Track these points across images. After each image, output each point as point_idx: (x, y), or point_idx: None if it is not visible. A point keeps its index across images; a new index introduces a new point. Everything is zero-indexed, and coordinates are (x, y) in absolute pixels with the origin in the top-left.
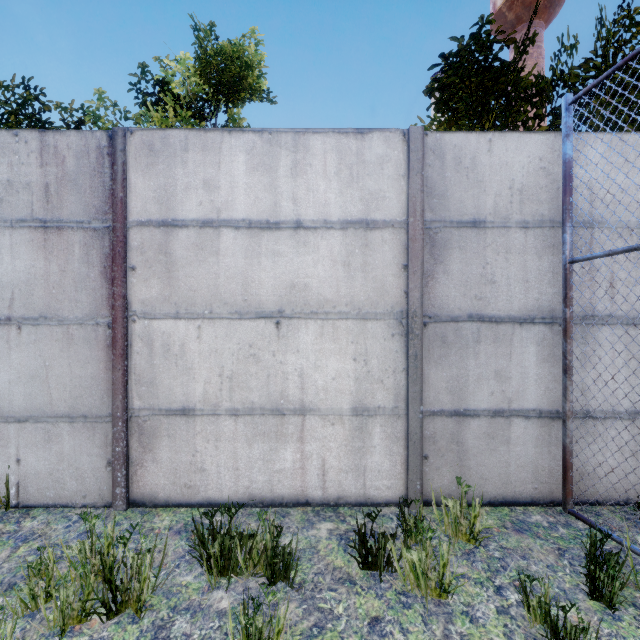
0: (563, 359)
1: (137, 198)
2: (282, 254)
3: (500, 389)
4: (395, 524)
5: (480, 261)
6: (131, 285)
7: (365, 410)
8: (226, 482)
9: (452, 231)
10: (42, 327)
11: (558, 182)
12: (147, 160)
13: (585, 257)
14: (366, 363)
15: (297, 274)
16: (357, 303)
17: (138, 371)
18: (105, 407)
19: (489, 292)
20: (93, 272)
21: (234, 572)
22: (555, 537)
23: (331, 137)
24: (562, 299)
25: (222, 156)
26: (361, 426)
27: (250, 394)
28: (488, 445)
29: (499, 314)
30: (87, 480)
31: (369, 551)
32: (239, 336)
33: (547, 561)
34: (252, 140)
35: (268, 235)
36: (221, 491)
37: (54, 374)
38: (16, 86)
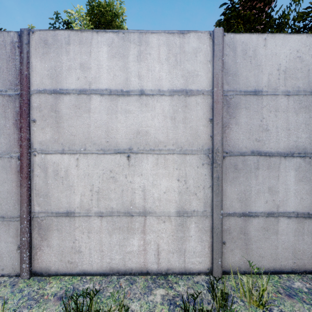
0: None
1: (36, 75)
2: (131, 112)
3: (271, 199)
4: (206, 290)
5: (259, 116)
6: (33, 132)
7: (185, 213)
8: (95, 259)
9: (241, 97)
10: None
11: (309, 66)
12: (43, 50)
13: None
14: (185, 182)
15: (141, 125)
16: (180, 143)
17: (37, 188)
18: (16, 211)
19: (264, 136)
20: (8, 123)
21: None
22: None
23: (163, 36)
24: None
25: (92, 48)
26: (182, 223)
27: (110, 202)
28: (264, 235)
29: (271, 151)
30: (4, 258)
31: None
32: (103, 165)
33: None
34: (111, 37)
35: (122, 99)
36: (92, 265)
37: None
38: None
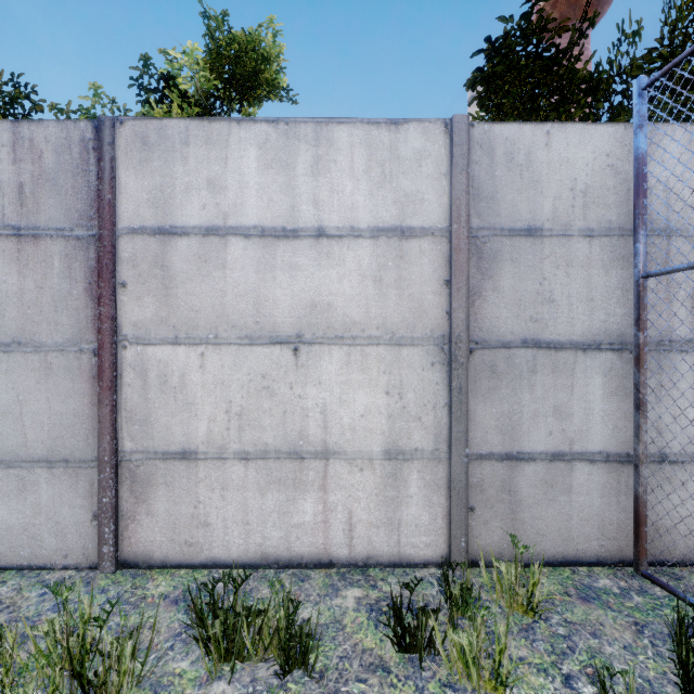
0: (635, 392)
1: (128, 201)
2: (301, 267)
3: (560, 428)
4: (436, 590)
5: (536, 276)
6: (121, 304)
7: (400, 453)
8: (234, 539)
9: (503, 240)
10: (15, 354)
11: (629, 182)
12: (140, 155)
13: (664, 270)
14: (401, 397)
15: (319, 291)
16: (390, 326)
17: (129, 407)
18: (90, 450)
19: (547, 313)
20: (76, 289)
21: (240, 656)
22: (629, 607)
23: (359, 128)
24: (634, 321)
25: (229, 151)
26: (395, 472)
27: (263, 434)
28: (546, 494)
29: (559, 339)
30: (69, 536)
31: (406, 629)
32: (250, 365)
33: (623, 640)
34: (265, 132)
35: (284, 245)
36: (228, 549)
37: (29, 410)
38: (4, 83)
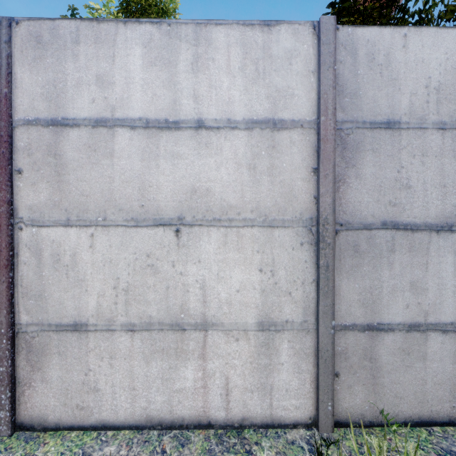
0: None
1: (23, 94)
2: (182, 156)
3: (416, 301)
4: None
5: (394, 164)
6: (17, 189)
7: (272, 324)
8: (121, 403)
9: (365, 132)
10: None
11: None
12: (34, 53)
13: None
14: (273, 274)
15: (198, 178)
16: (263, 209)
17: (25, 283)
18: None
19: (404, 198)
20: None
21: None
22: None
23: (235, 29)
24: None
25: (116, 49)
26: (267, 342)
27: (147, 308)
28: (403, 361)
29: (415, 221)
30: None
31: None
32: (135, 245)
33: None
34: (149, 32)
35: (167, 135)
36: (116, 413)
37: None
38: None
